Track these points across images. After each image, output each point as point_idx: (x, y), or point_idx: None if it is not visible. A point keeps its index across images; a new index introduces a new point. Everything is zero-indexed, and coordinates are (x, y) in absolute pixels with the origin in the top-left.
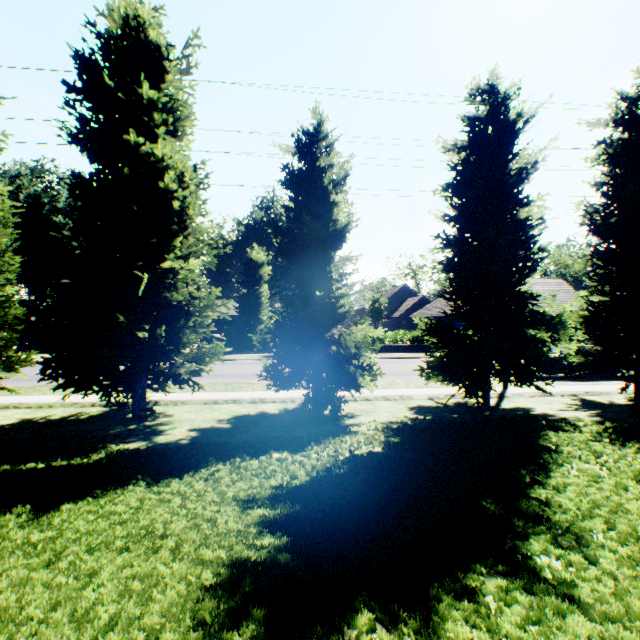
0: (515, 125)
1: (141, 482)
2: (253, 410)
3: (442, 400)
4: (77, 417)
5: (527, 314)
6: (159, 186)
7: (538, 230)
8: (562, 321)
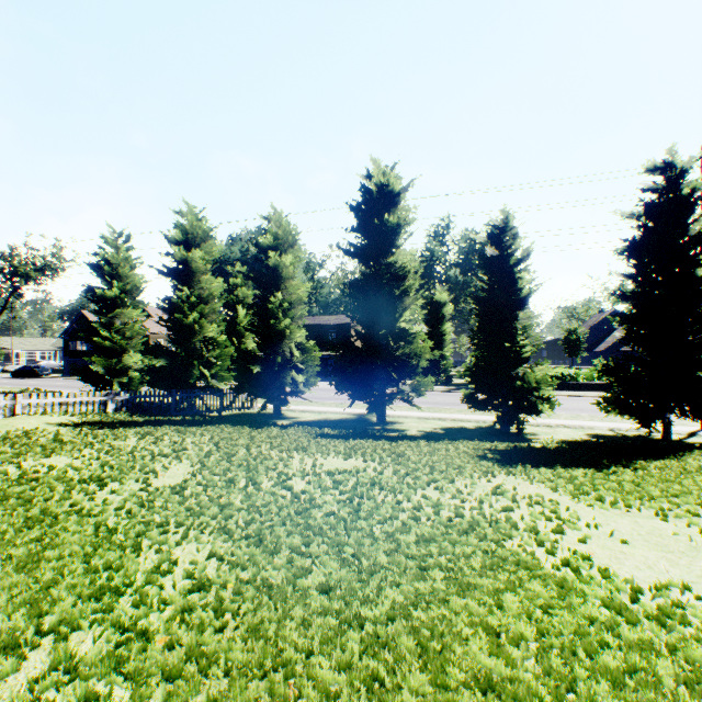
0: (691, 196)
1: (420, 440)
2: (455, 425)
3: (622, 432)
4: (345, 419)
5: (701, 359)
6: (398, 278)
7: None
8: None
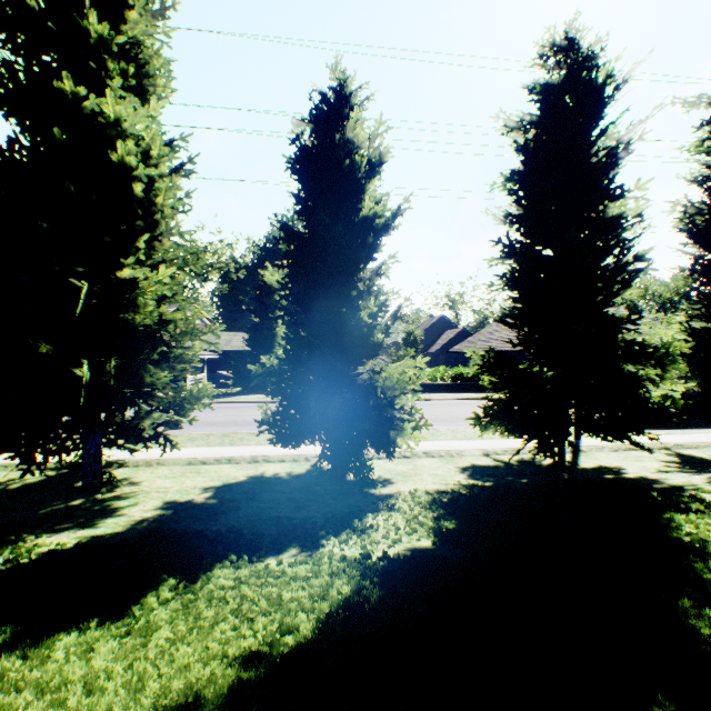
0: (603, 91)
1: None
2: (252, 473)
3: (501, 456)
4: (4, 487)
5: (621, 344)
6: (114, 162)
7: (633, 232)
8: (670, 353)
